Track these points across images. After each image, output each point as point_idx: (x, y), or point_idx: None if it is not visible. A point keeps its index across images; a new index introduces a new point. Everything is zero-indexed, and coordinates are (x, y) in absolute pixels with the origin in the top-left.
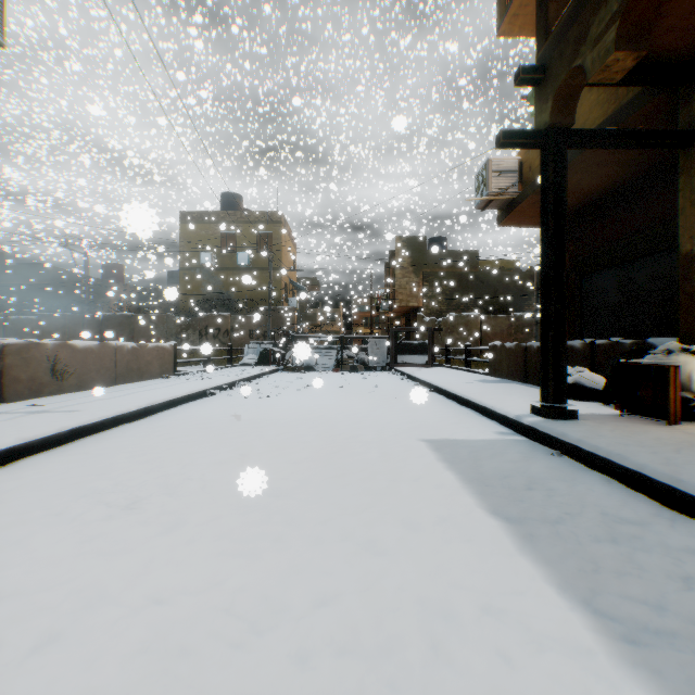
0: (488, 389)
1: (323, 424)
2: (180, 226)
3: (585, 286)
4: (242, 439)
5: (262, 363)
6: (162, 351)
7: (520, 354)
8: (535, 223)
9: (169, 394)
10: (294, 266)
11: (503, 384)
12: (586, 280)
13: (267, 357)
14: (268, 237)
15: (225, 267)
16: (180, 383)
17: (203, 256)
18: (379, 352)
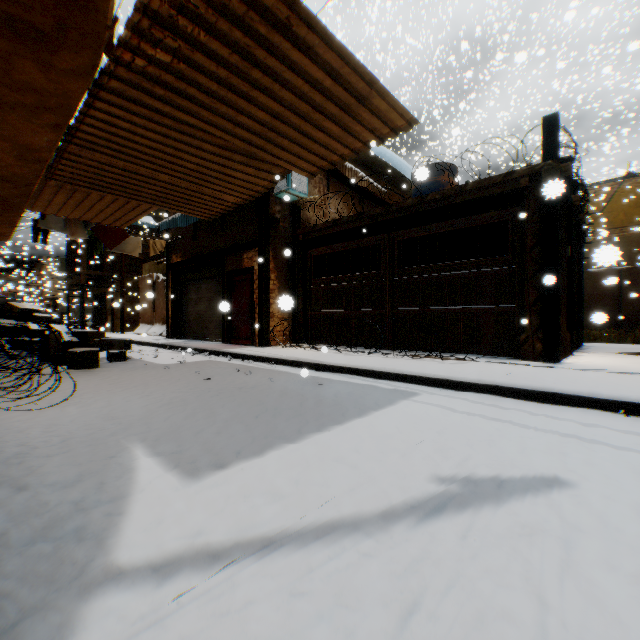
0: None
1: None
2: None
3: None
4: None
5: None
6: None
7: None
8: None
9: None
10: None
11: None
12: None
13: None
14: None
15: None
16: None
17: None
18: None
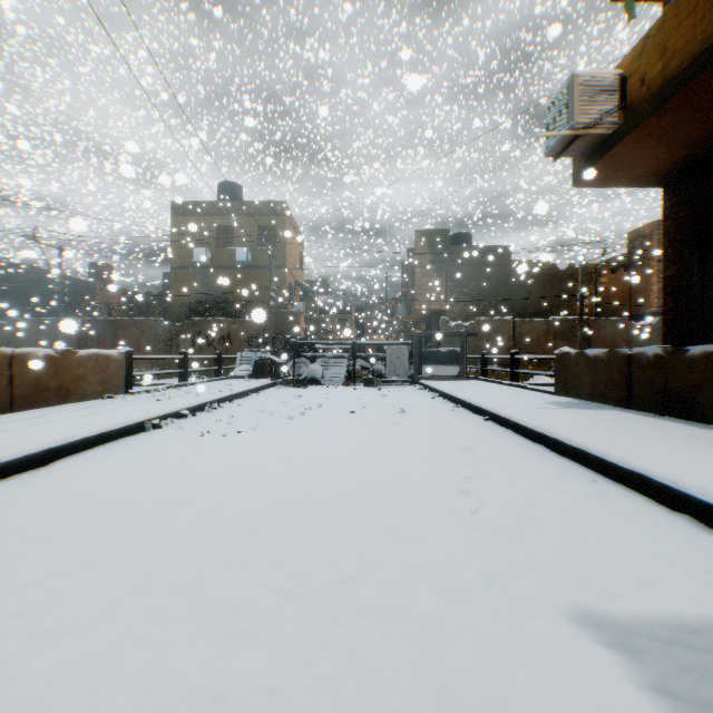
0: (590, 423)
1: (311, 520)
2: (171, 219)
3: (711, 265)
4: (76, 608)
5: (257, 375)
6: (105, 361)
7: (617, 366)
8: (629, 179)
9: (57, 436)
10: (301, 266)
11: (599, 412)
12: (712, 257)
13: (263, 368)
14: (272, 232)
15: (221, 265)
16: (113, 409)
17: (196, 253)
18: (399, 362)
